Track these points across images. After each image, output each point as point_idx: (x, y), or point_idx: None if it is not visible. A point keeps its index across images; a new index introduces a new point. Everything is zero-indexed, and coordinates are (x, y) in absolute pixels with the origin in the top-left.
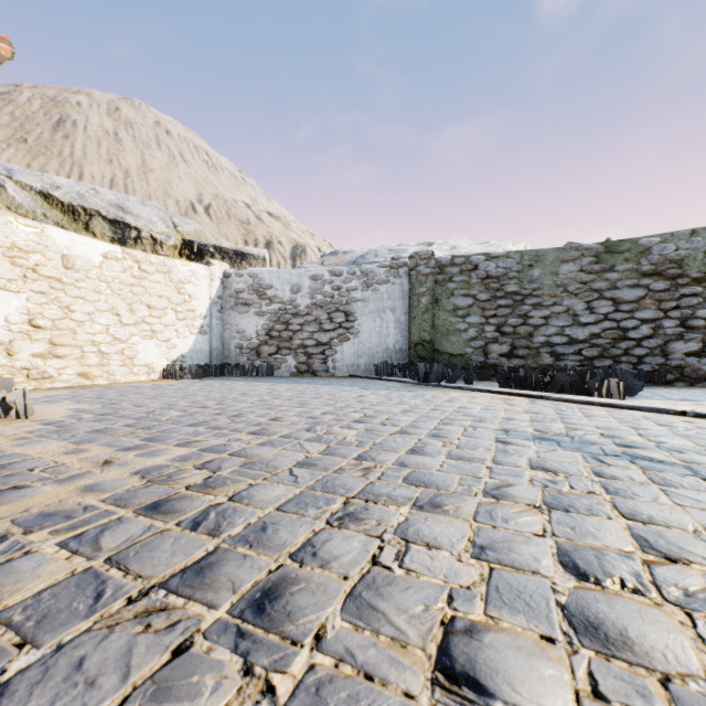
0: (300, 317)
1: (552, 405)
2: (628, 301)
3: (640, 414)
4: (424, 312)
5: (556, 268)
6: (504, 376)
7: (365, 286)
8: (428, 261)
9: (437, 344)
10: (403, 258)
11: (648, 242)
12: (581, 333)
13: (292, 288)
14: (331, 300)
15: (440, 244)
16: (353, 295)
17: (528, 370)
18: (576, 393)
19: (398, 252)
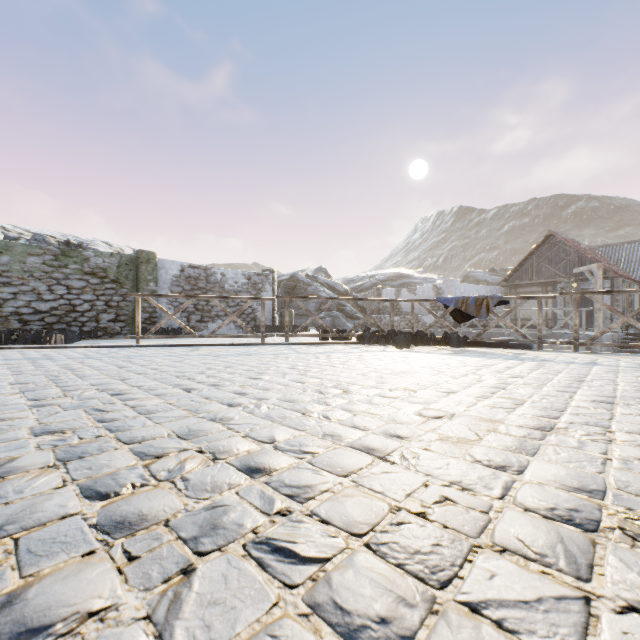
0: None
1: (18, 350)
2: (77, 288)
3: (68, 349)
4: None
5: (25, 258)
6: None
7: None
8: None
9: None
10: None
11: (89, 254)
12: (45, 306)
13: None
14: None
15: None
16: None
17: (0, 332)
18: (37, 344)
19: None
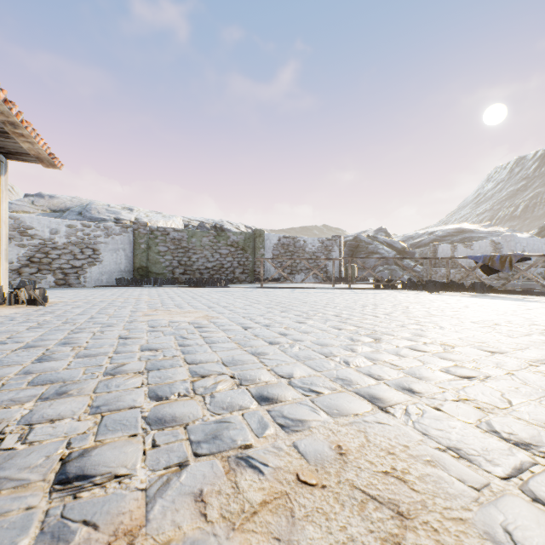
0: (59, 250)
1: (209, 288)
2: (224, 254)
3: (230, 288)
4: (143, 252)
5: (201, 239)
6: (188, 282)
7: (107, 235)
8: (145, 227)
9: (150, 268)
10: (122, 219)
11: (230, 234)
12: (210, 265)
13: (52, 231)
14: (83, 241)
15: (137, 211)
16: (99, 239)
17: (198, 279)
18: (213, 286)
19: (116, 213)
